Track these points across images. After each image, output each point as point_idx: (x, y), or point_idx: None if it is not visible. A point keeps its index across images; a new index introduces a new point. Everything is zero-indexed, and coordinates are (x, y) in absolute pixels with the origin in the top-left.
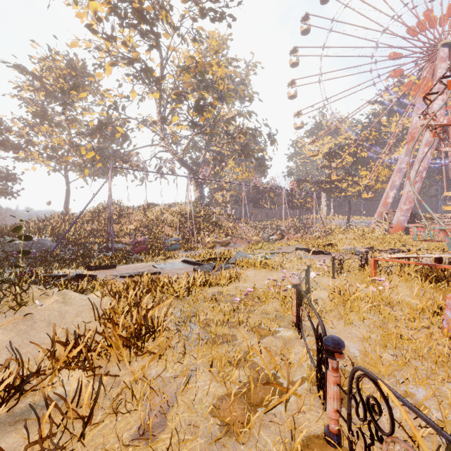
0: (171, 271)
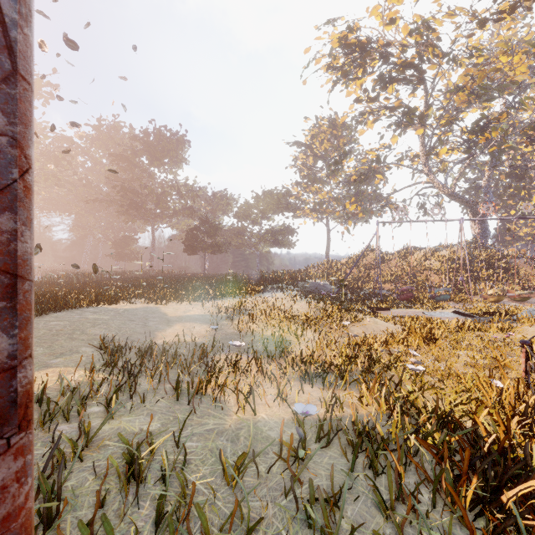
0: (441, 319)
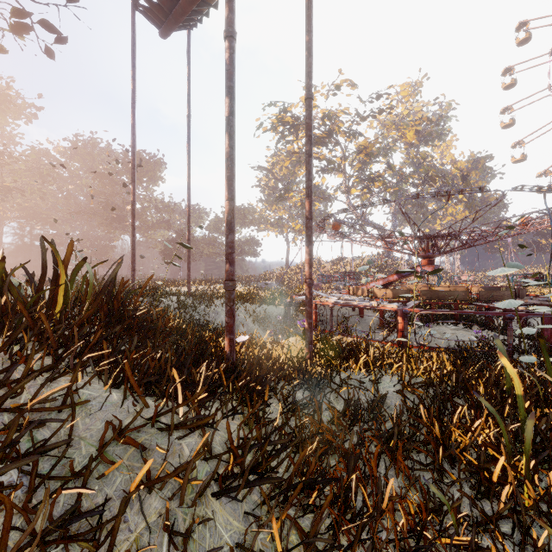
0: None
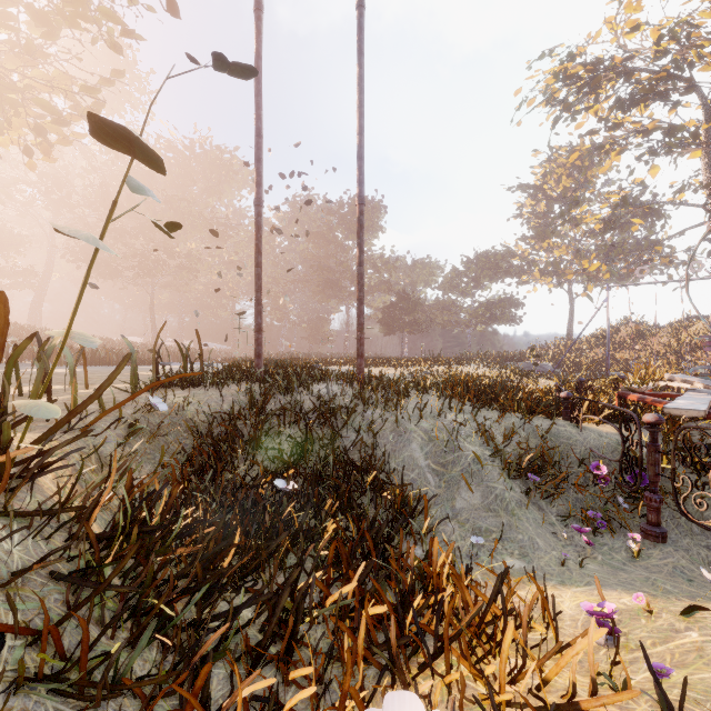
0: None
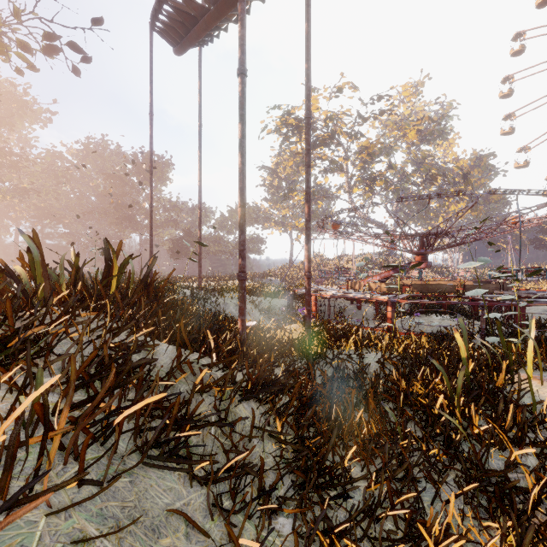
0: None
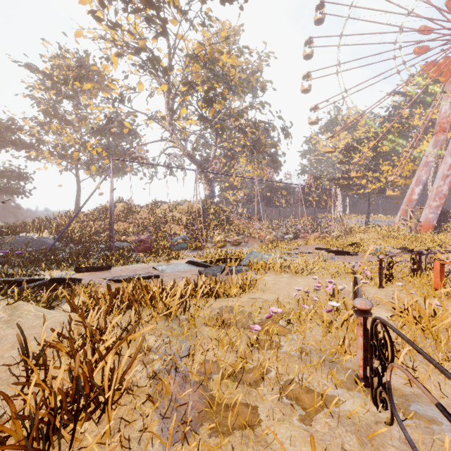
0: (173, 274)
